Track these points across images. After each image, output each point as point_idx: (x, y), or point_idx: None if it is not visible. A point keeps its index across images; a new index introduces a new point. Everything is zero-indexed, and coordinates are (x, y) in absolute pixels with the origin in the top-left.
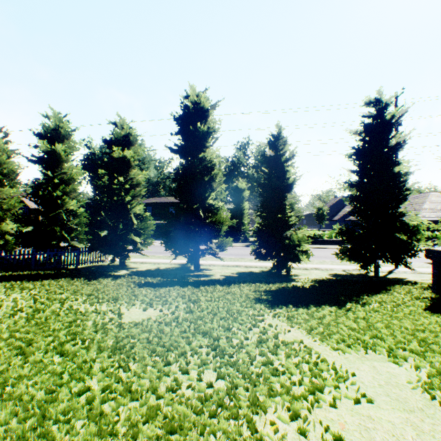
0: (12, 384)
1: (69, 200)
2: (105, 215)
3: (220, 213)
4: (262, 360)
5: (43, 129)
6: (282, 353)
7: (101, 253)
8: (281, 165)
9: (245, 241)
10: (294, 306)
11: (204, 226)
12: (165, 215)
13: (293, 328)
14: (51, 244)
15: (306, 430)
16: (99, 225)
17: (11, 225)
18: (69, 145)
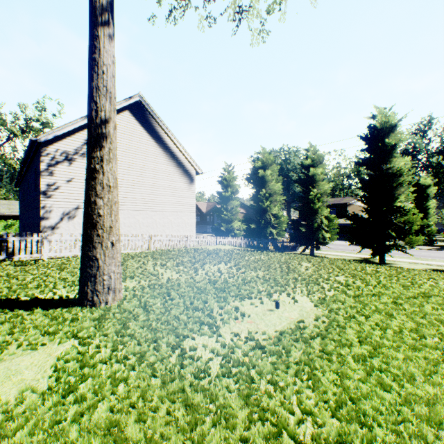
0: (351, 273)
1: (273, 207)
2: None
3: (410, 214)
4: None
5: (259, 162)
6: None
7: (294, 244)
8: None
9: (430, 245)
10: None
11: (390, 225)
12: (351, 216)
13: None
14: (264, 236)
15: None
16: (297, 224)
17: (236, 224)
18: (271, 169)
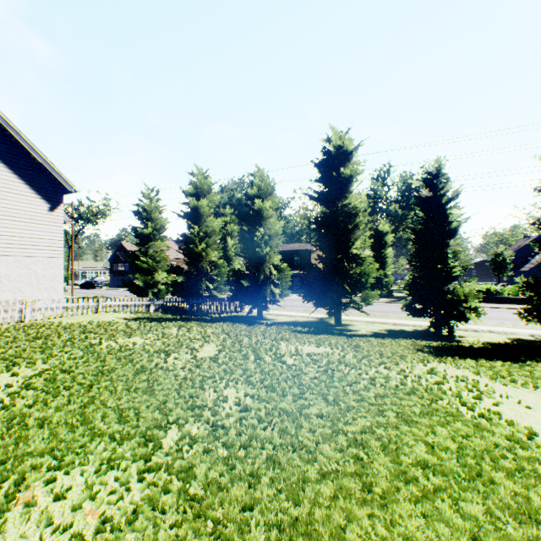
0: (268, 371)
1: (211, 251)
2: (228, 265)
3: (366, 263)
4: (434, 380)
5: (191, 187)
6: (451, 381)
7: (239, 303)
8: (441, 207)
9: (388, 296)
10: (460, 358)
11: (347, 277)
12: (304, 266)
13: (460, 370)
14: (197, 293)
15: (472, 407)
16: (240, 276)
17: (162, 275)
18: (209, 199)
